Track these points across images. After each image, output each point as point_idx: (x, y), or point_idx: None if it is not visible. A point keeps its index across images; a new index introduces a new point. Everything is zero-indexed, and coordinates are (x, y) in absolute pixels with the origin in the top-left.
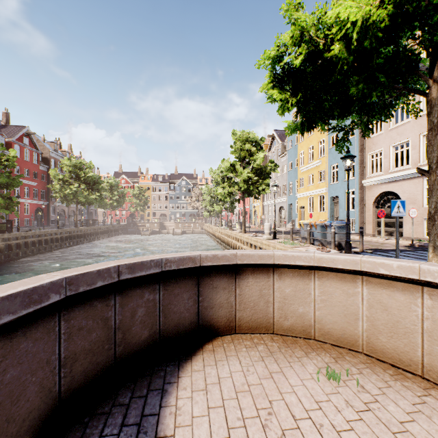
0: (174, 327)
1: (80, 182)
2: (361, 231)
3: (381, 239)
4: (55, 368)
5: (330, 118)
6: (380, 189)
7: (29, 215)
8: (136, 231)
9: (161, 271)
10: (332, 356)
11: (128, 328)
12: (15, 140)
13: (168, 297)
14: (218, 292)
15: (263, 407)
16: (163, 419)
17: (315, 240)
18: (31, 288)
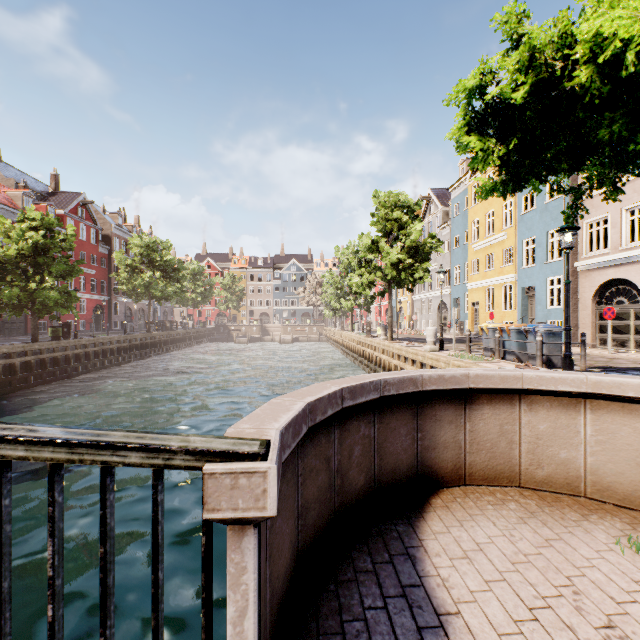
0: (390, 473)
1: (154, 269)
2: (583, 340)
3: (609, 351)
4: (296, 519)
5: (550, 173)
6: (604, 275)
7: (86, 316)
8: (228, 338)
9: (379, 396)
10: (625, 522)
11: (345, 471)
12: (68, 212)
13: (384, 432)
14: (442, 427)
15: (562, 584)
16: (432, 591)
17: (507, 353)
18: (295, 416)
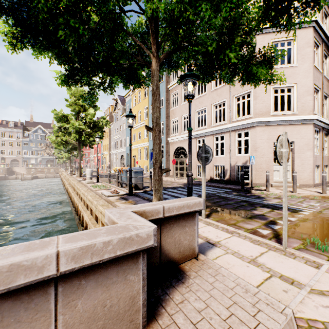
0: None
1: None
2: (150, 175)
3: (174, 179)
4: None
5: (91, 74)
6: (177, 145)
7: None
8: None
9: None
10: None
11: None
12: None
13: None
14: None
15: None
16: None
17: (123, 183)
18: None
